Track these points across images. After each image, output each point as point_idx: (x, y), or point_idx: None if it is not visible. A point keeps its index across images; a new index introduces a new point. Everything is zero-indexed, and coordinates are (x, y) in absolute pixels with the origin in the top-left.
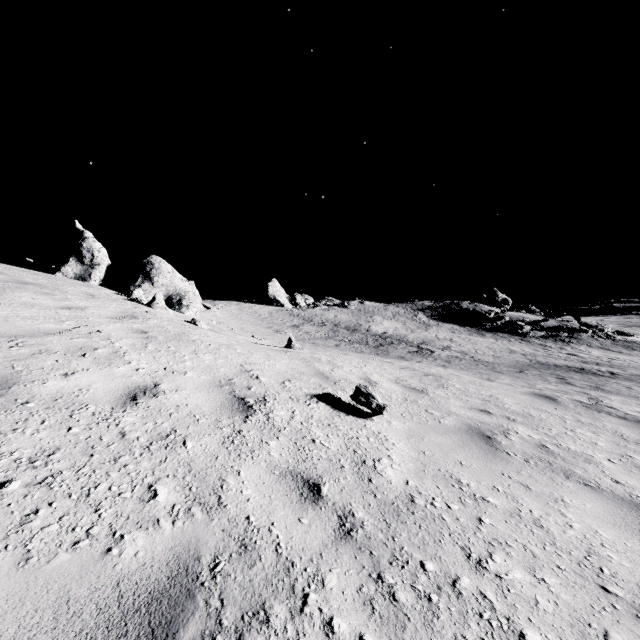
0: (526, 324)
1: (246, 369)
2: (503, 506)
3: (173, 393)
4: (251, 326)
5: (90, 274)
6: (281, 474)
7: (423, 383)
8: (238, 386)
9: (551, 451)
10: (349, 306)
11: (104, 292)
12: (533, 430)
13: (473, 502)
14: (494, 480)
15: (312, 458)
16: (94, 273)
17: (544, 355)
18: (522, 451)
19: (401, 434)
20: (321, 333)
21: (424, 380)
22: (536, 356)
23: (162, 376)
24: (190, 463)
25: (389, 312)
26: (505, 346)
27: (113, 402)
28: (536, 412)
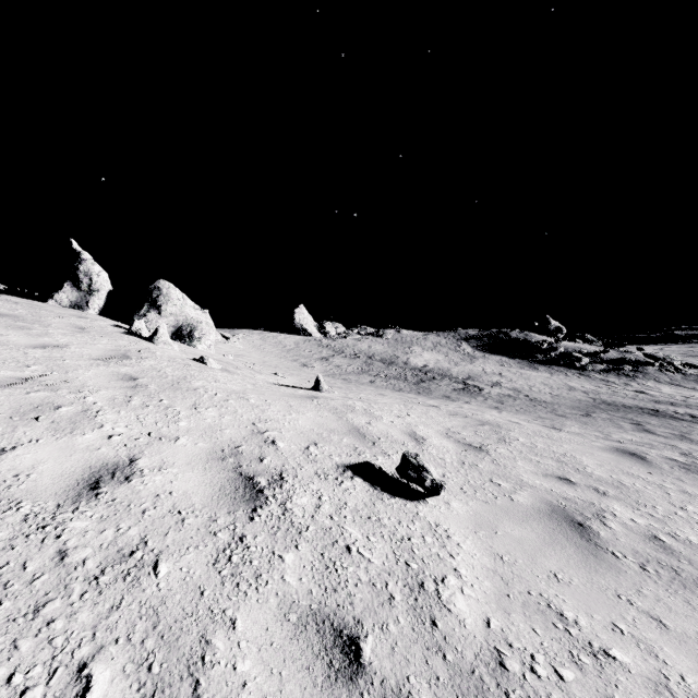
0: (584, 356)
1: (259, 429)
2: (639, 668)
3: (154, 473)
4: (275, 359)
5: (88, 302)
6: (299, 621)
7: (480, 436)
8: (246, 457)
9: (669, 547)
10: (384, 335)
11: (98, 324)
12: (634, 510)
13: (593, 662)
14: (610, 610)
15: (346, 583)
16: (92, 300)
17: (608, 393)
18: (631, 549)
19: (466, 524)
20: (353, 367)
21: (480, 432)
22: (600, 394)
23: (143, 445)
24: (158, 608)
25: (429, 342)
26: (562, 382)
27: (61, 494)
28: (628, 479)
